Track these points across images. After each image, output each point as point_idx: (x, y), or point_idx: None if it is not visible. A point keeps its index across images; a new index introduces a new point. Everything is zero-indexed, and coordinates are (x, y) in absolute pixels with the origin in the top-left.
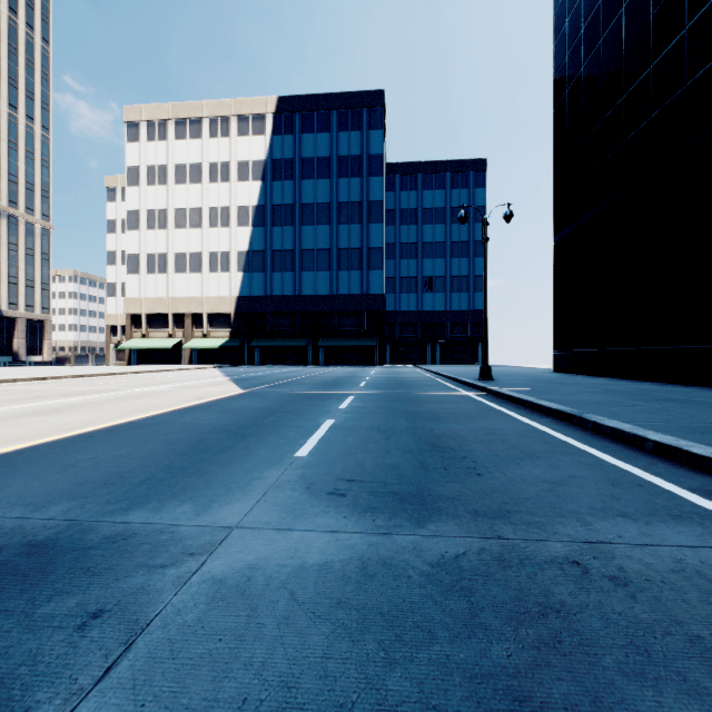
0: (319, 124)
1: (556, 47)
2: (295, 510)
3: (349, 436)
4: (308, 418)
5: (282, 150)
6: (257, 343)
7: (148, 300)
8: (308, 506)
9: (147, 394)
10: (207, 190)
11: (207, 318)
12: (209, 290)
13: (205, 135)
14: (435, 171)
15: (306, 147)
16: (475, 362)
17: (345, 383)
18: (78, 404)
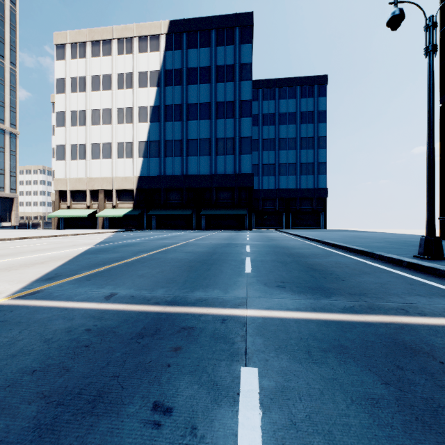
0: (201, 41)
1: None
2: None
3: None
4: None
5: (172, 62)
6: (153, 212)
7: (71, 180)
8: None
9: None
10: (115, 95)
11: (116, 193)
12: (117, 172)
13: (114, 52)
14: (288, 85)
15: (191, 59)
16: (318, 227)
17: (222, 260)
18: None
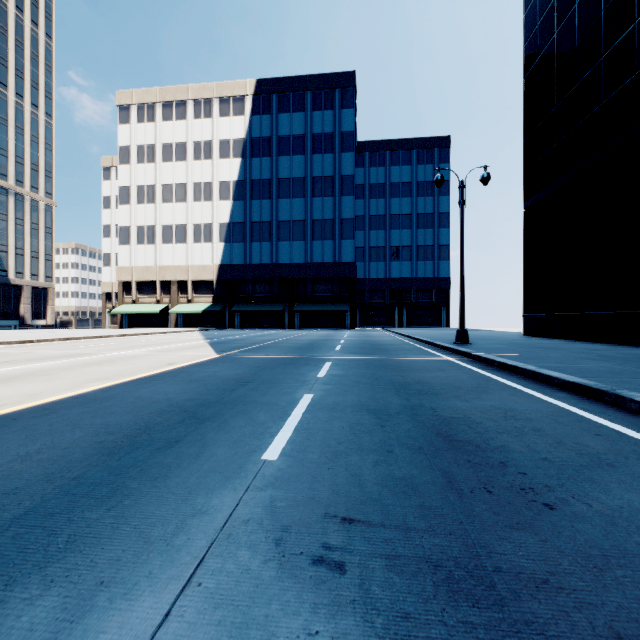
0: (295, 104)
1: (526, 17)
2: (250, 623)
3: (334, 421)
4: (283, 391)
5: (260, 129)
6: (237, 308)
7: (138, 269)
8: (277, 609)
9: (119, 359)
10: (191, 167)
11: (191, 285)
12: (193, 259)
13: (189, 116)
14: (402, 148)
15: (282, 126)
16: (439, 325)
17: (320, 346)
18: (39, 371)
